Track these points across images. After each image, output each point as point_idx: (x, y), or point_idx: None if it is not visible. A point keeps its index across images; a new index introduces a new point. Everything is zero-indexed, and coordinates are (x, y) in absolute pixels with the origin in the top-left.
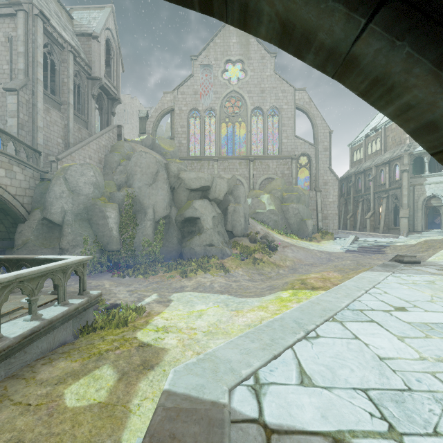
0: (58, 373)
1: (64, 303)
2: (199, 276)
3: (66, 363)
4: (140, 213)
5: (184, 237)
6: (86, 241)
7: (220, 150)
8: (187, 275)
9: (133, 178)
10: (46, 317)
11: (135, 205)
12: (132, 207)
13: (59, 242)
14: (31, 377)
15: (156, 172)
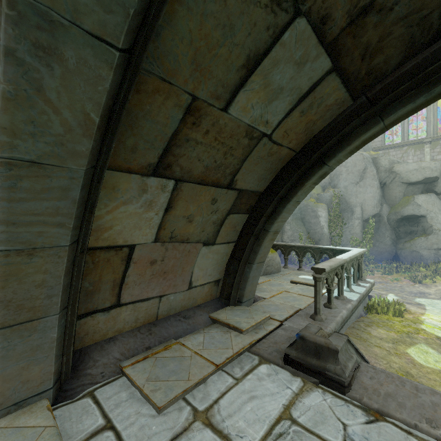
0: (385, 336)
1: (357, 284)
2: (439, 285)
3: (383, 330)
4: (345, 212)
5: (399, 237)
6: (301, 237)
7: (434, 128)
8: (421, 280)
9: (338, 178)
10: (358, 291)
11: (340, 204)
12: (339, 206)
13: (281, 237)
14: (367, 332)
15: (363, 169)
